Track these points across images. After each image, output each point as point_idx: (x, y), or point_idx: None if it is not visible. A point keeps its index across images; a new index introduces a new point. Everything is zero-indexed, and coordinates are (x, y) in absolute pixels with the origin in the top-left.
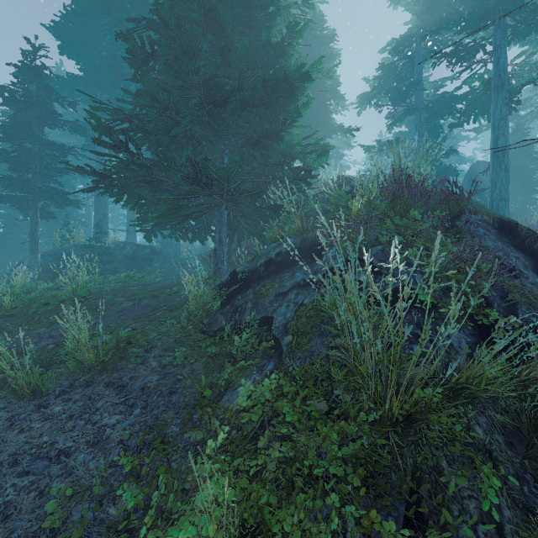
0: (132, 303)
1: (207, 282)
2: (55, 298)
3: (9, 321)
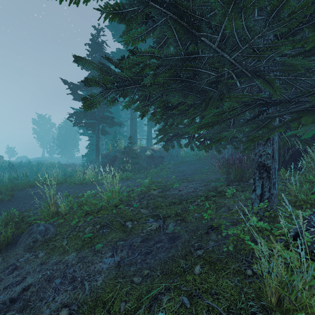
0: (157, 227)
1: (258, 217)
2: (94, 205)
3: (60, 227)
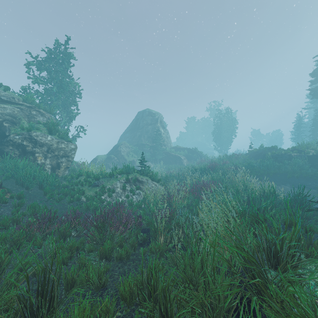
0: None
1: None
2: None
3: None
